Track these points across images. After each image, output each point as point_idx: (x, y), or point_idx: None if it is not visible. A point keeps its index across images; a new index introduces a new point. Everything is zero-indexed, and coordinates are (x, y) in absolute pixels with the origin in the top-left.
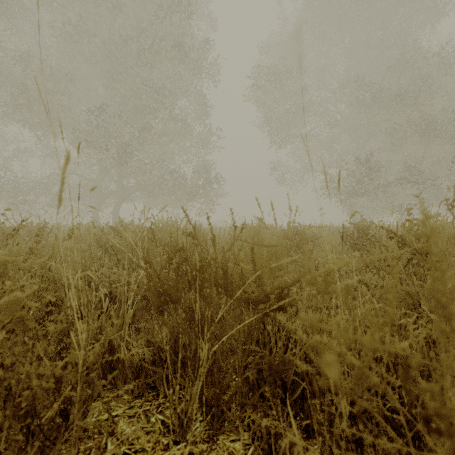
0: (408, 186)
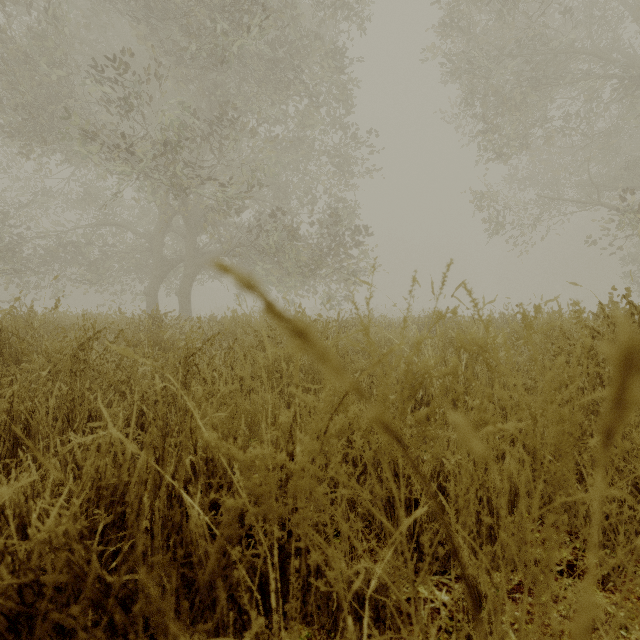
0: None
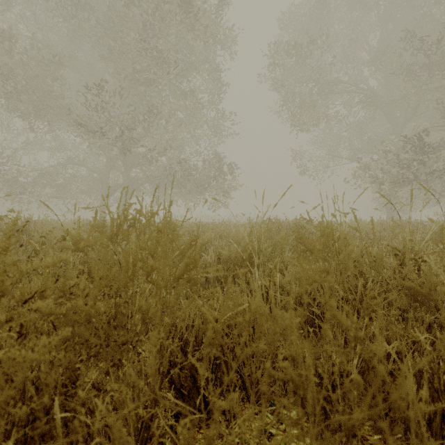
0: None
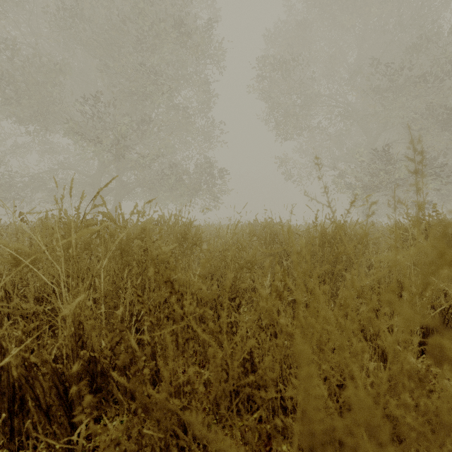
0: (430, 180)
